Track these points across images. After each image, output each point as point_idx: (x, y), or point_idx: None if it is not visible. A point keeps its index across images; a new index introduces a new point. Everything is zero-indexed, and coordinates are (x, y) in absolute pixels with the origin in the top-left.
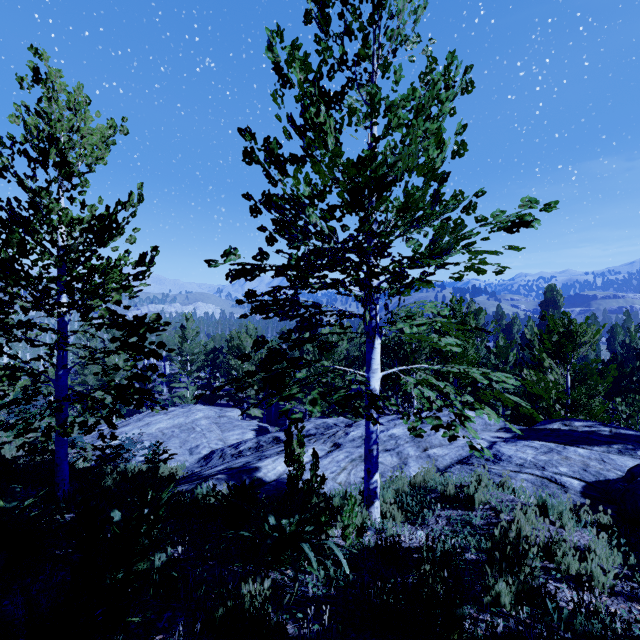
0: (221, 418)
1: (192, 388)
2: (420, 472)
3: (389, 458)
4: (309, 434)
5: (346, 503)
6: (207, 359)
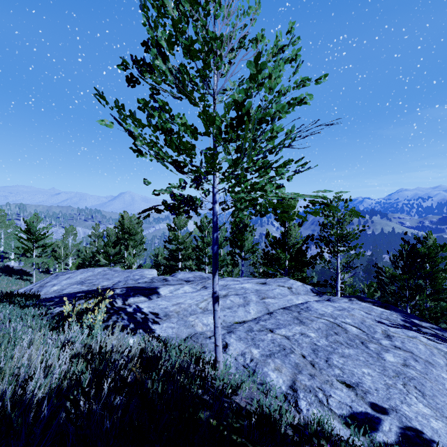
0: None
1: None
2: None
3: None
4: None
5: None
6: None
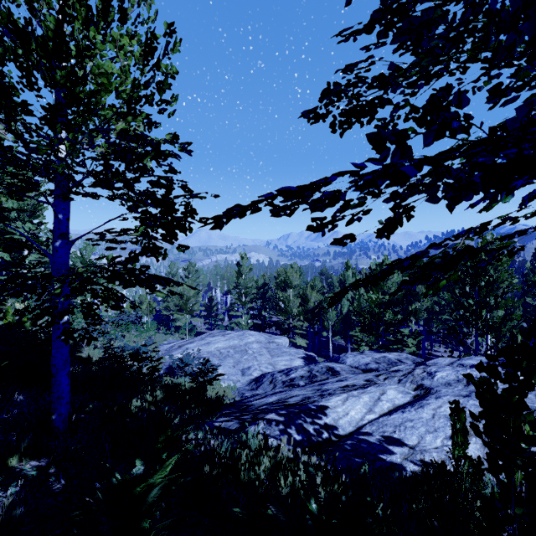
0: (270, 344)
1: (246, 316)
2: None
3: None
4: (369, 368)
5: None
6: (258, 293)
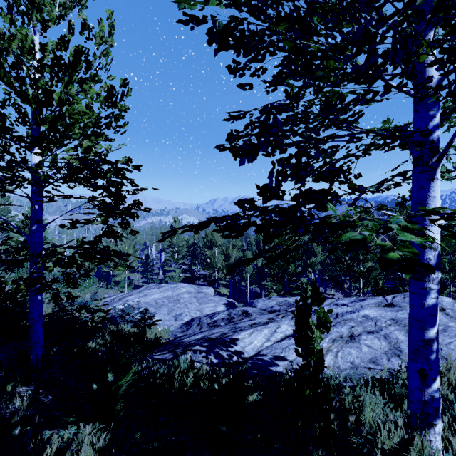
0: (199, 293)
1: (178, 271)
2: (454, 369)
3: (377, 342)
4: (274, 310)
5: (361, 406)
6: (189, 251)
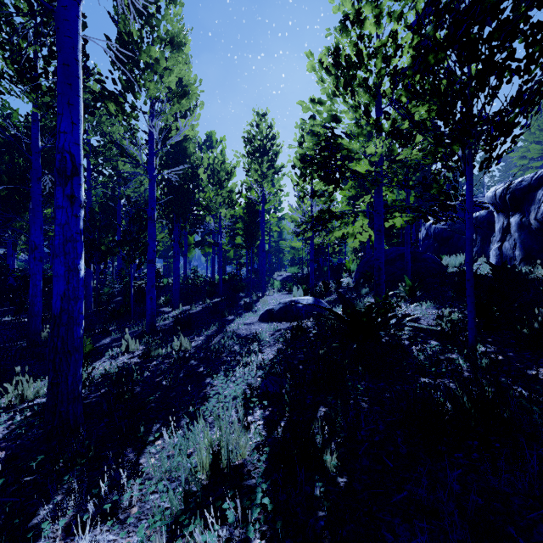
0: None
1: None
2: None
3: None
4: None
5: None
6: None
